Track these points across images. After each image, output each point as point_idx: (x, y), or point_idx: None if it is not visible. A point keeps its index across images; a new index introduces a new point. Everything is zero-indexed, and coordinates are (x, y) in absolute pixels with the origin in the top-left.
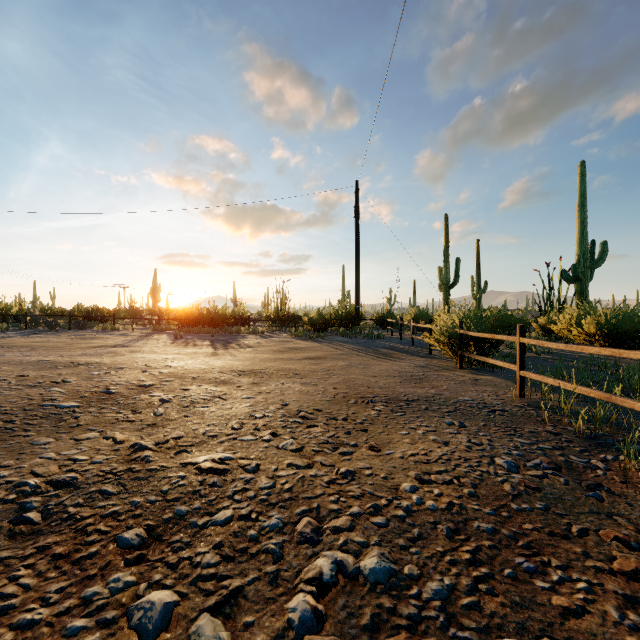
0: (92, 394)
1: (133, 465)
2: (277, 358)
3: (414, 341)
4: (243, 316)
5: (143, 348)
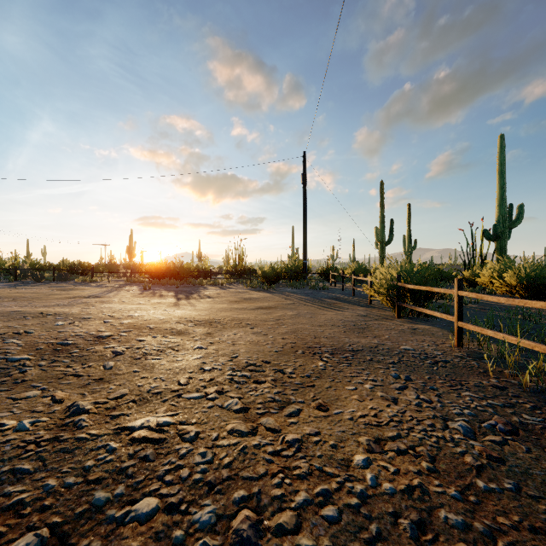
0: (48, 346)
1: (62, 433)
2: (232, 308)
3: (355, 292)
4: (206, 270)
5: (113, 299)
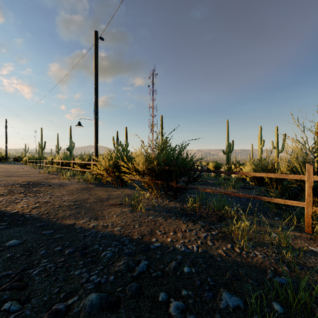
0: None
1: None
2: None
3: None
4: None
5: None
